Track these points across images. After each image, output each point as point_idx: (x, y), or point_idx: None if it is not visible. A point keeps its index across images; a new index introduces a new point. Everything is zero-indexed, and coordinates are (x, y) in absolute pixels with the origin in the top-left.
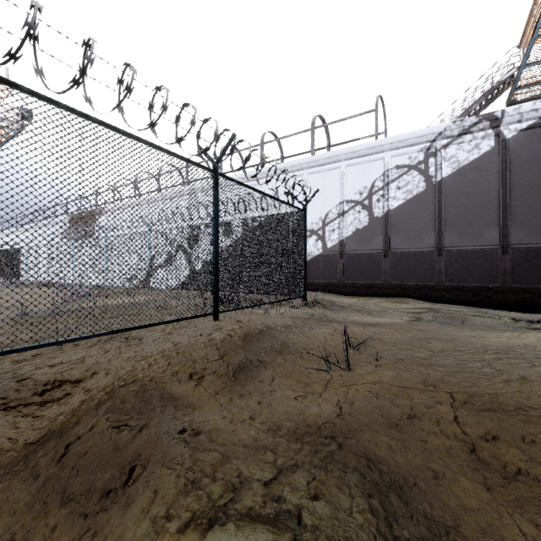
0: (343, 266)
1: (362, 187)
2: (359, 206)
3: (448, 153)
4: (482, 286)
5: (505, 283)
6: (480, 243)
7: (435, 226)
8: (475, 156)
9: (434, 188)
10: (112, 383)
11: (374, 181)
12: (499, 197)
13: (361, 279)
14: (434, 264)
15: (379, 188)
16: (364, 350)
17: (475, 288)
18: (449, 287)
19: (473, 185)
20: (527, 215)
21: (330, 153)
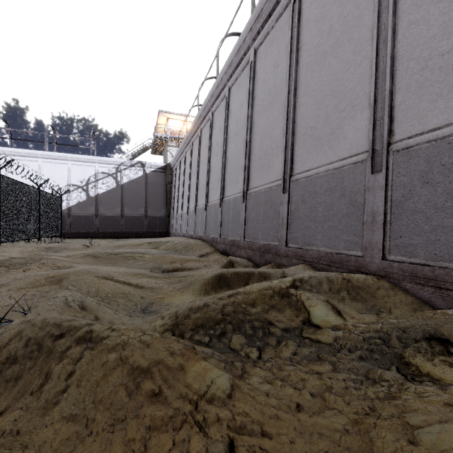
0: (70, 222)
1: (82, 178)
2: (81, 189)
3: (126, 172)
4: (138, 231)
5: (146, 230)
6: (138, 214)
7: (121, 205)
8: (136, 177)
9: (120, 187)
10: (24, 254)
11: (90, 177)
12: (144, 196)
13: (82, 229)
14: (120, 222)
15: (93, 182)
16: (95, 245)
17: (136, 232)
18: (126, 232)
19: (136, 189)
20: (153, 204)
21: (60, 154)
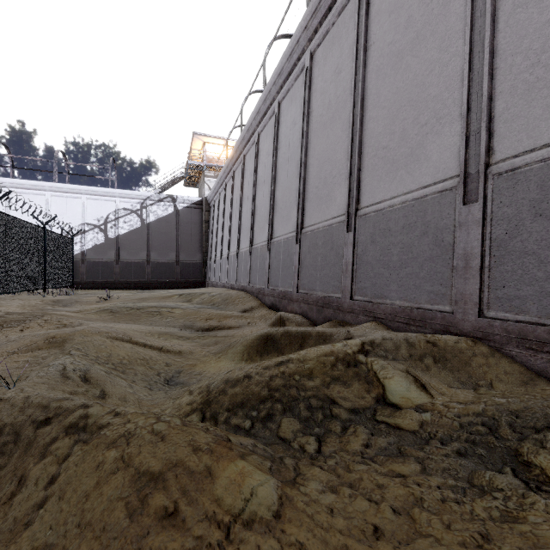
0: (85, 270)
1: (100, 216)
2: (98, 229)
3: (153, 209)
4: (168, 280)
5: (177, 279)
6: (168, 259)
7: (146, 248)
8: (166, 214)
9: (146, 227)
10: (25, 308)
11: (108, 214)
12: (176, 237)
13: (99, 278)
14: (146, 269)
15: (113, 220)
16: (113, 298)
17: (165, 282)
18: (153, 282)
19: (165, 229)
20: (186, 248)
21: (73, 186)
